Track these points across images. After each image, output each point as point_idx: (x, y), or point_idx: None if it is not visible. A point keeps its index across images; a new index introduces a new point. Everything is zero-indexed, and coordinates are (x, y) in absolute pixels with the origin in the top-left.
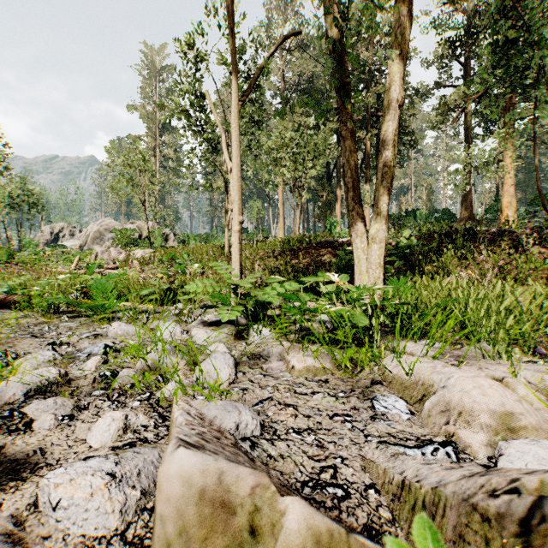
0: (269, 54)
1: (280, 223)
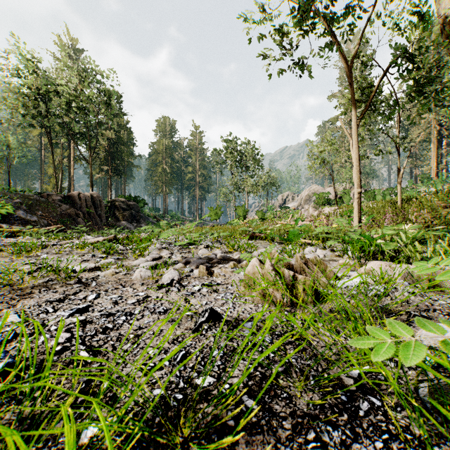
0: (380, 80)
1: None
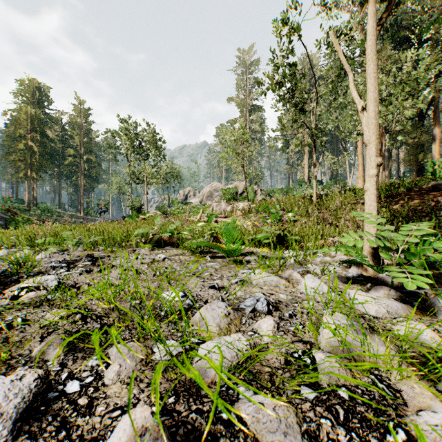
0: None
1: (359, 172)
